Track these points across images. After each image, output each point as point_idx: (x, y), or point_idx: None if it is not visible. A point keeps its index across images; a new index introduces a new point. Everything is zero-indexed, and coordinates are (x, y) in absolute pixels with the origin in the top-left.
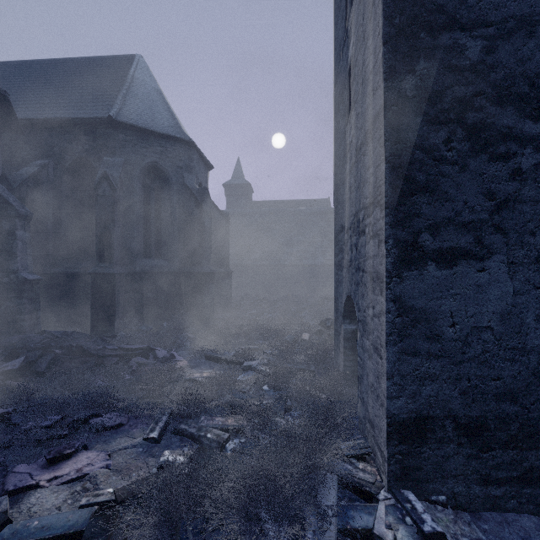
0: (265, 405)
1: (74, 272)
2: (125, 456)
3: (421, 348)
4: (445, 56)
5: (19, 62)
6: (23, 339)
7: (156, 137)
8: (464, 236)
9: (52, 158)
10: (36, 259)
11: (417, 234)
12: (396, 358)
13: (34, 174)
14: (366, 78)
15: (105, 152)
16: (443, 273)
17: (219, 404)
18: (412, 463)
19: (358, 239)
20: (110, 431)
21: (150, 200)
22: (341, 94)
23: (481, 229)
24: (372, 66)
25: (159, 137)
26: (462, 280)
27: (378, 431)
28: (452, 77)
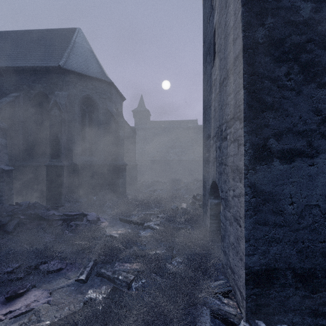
0: (158, 255)
1: (36, 165)
2: (61, 293)
3: (269, 220)
4: (285, 14)
5: (3, 31)
6: (0, 209)
7: (89, 79)
8: (299, 141)
9: (22, 92)
10: (11, 156)
11: (266, 139)
12: (251, 227)
13: (10, 102)
14: (228, 33)
15: (56, 88)
16: (284, 167)
17: (128, 254)
18: (263, 301)
19: (221, 143)
20: (53, 274)
21: (85, 119)
22: (208, 49)
23: (311, 135)
24: (233, 23)
25: (91, 79)
26: (298, 172)
27: (237, 277)
28: (291, 29)
